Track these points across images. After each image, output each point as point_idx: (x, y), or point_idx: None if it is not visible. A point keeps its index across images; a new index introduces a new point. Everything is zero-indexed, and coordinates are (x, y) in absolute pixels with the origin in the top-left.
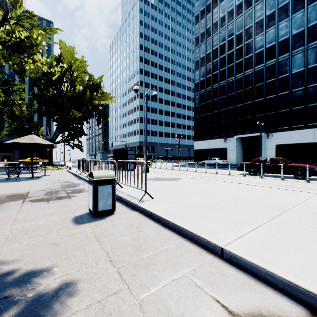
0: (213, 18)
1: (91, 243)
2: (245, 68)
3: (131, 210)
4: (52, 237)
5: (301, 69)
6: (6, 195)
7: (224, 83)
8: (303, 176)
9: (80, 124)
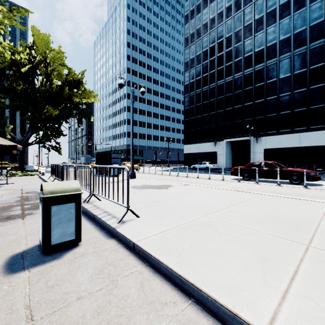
0: (203, 18)
1: None
2: (235, 71)
3: (105, 238)
4: None
5: (288, 74)
6: None
7: (213, 86)
8: (299, 181)
9: (57, 124)
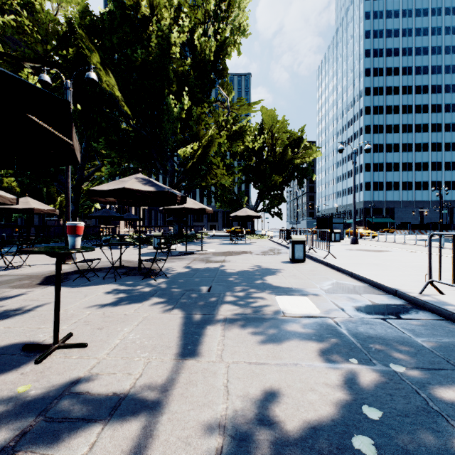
0: None
1: (290, 267)
2: None
3: (316, 263)
4: (273, 264)
5: None
6: (240, 251)
7: None
8: None
9: (280, 190)
